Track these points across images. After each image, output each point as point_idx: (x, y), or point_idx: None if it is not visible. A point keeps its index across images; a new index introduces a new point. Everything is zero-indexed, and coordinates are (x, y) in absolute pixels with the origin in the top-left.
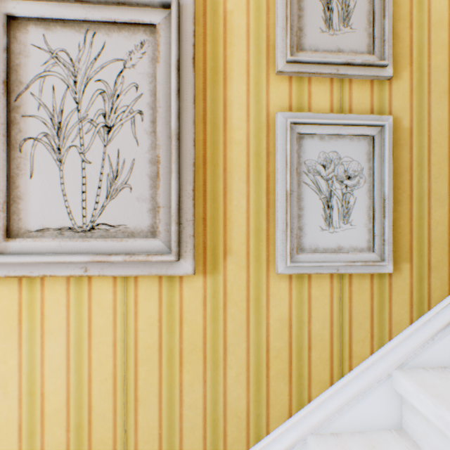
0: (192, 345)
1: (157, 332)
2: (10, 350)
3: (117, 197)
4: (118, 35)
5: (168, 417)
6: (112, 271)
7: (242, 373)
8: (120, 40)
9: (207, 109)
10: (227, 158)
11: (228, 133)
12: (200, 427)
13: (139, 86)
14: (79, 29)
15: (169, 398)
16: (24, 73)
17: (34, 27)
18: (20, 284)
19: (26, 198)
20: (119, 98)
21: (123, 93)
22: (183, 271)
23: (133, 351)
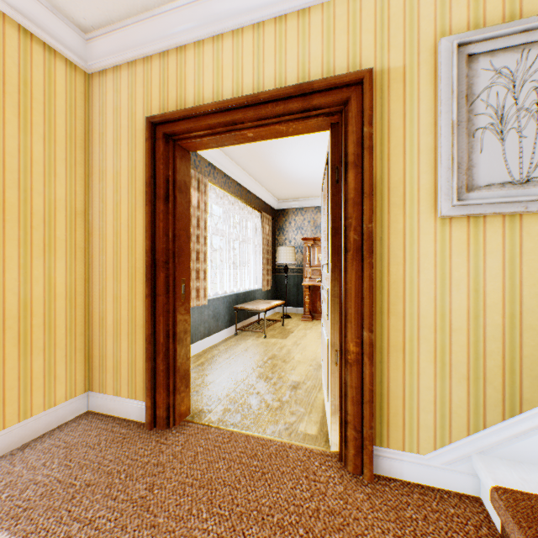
0: None
1: None
2: (460, 263)
3: None
4: None
5: None
6: None
7: None
8: None
9: None
10: None
11: None
12: None
13: None
14: (515, 51)
15: None
16: (475, 88)
17: (482, 58)
18: (467, 222)
19: (476, 166)
20: None
21: None
22: None
23: None
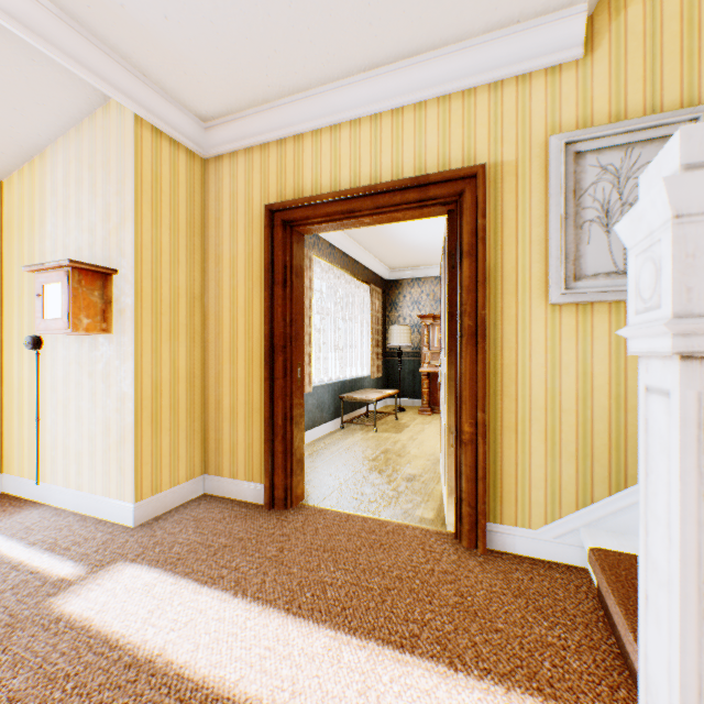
0: None
1: None
2: (569, 348)
3: None
4: (649, 147)
5: None
6: None
7: None
8: (651, 149)
9: None
10: None
11: None
12: None
13: None
14: (620, 149)
15: None
16: (582, 184)
17: (589, 155)
18: (576, 309)
19: (583, 257)
20: None
21: None
22: None
23: None
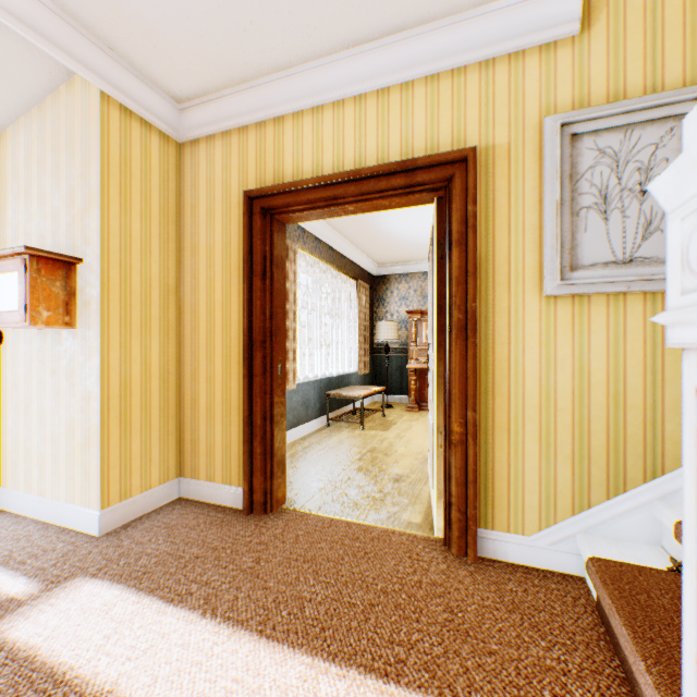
0: None
1: None
2: (565, 343)
3: (649, 239)
4: (650, 128)
5: None
6: (648, 288)
7: None
8: (651, 131)
9: None
10: None
11: None
12: None
13: (667, 160)
14: (618, 131)
15: None
16: (579, 168)
17: (586, 138)
18: (572, 301)
19: (580, 246)
20: (651, 171)
21: (654, 167)
22: None
23: (659, 346)
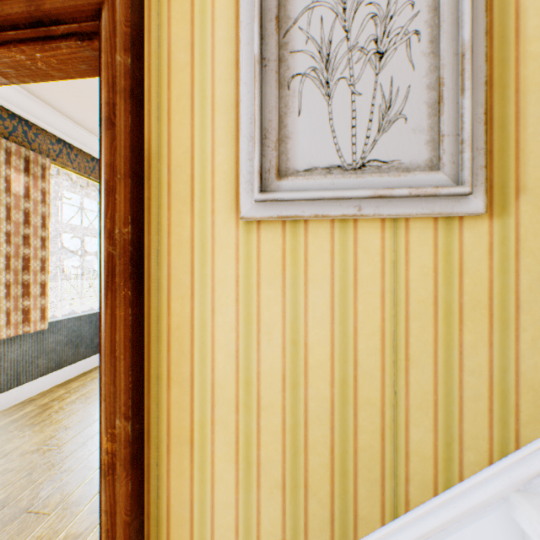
0: (474, 301)
1: (430, 284)
2: (274, 297)
3: (389, 131)
4: None
5: (444, 382)
6: (387, 209)
7: (539, 338)
8: None
9: (493, 21)
10: (519, 77)
11: (521, 47)
12: (483, 398)
13: (414, 4)
14: None
15: (445, 360)
16: (292, 8)
17: None
18: (283, 229)
19: (293, 138)
20: (392, 20)
21: (396, 14)
22: (471, 209)
23: (403, 305)
